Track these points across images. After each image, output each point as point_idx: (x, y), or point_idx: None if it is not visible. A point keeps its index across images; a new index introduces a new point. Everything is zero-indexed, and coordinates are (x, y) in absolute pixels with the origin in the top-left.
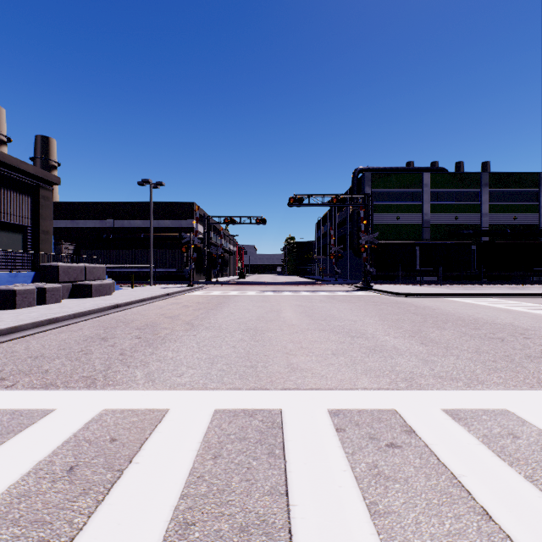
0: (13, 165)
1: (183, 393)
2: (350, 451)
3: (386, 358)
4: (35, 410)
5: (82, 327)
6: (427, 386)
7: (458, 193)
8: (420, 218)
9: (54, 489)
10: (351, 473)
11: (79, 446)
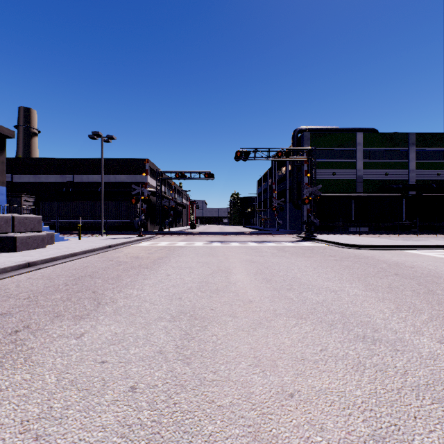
0: None
1: None
2: None
3: None
4: None
5: None
6: None
7: (388, 151)
8: (354, 173)
9: None
10: None
11: None
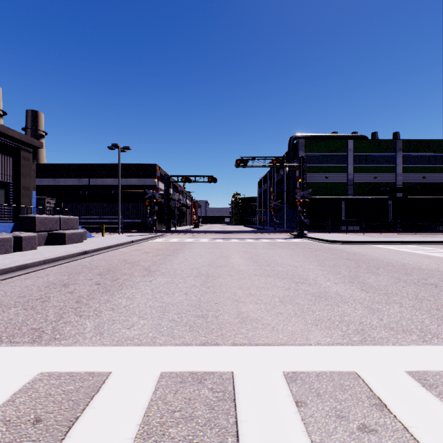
0: (0, 131)
1: (129, 350)
2: (317, 440)
3: (332, 306)
4: None
5: (49, 273)
6: (381, 340)
7: (377, 156)
8: (345, 177)
9: None
10: None
11: None
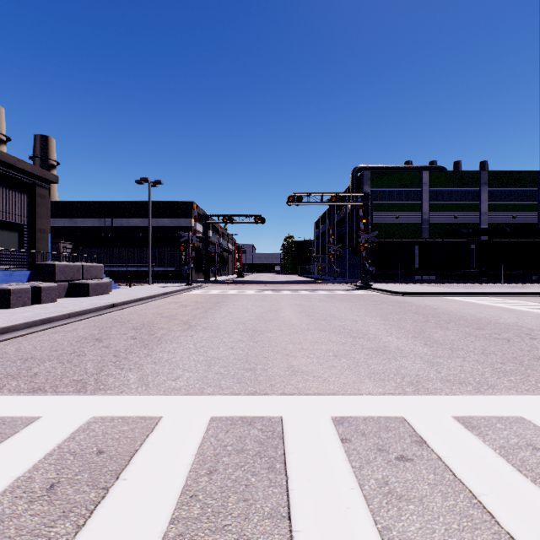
0: (10, 163)
1: (178, 398)
2: (357, 465)
3: (390, 360)
4: (19, 417)
5: (77, 327)
6: (435, 391)
7: (457, 192)
8: (419, 216)
9: (31, 512)
10: (360, 492)
11: (62, 460)
